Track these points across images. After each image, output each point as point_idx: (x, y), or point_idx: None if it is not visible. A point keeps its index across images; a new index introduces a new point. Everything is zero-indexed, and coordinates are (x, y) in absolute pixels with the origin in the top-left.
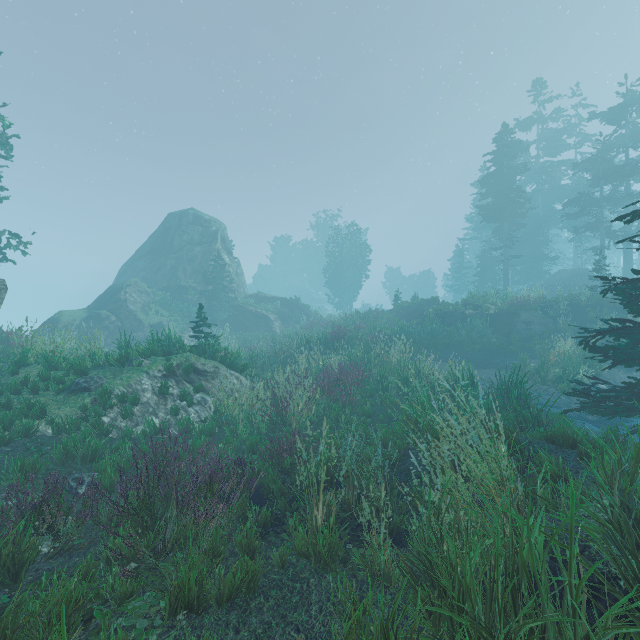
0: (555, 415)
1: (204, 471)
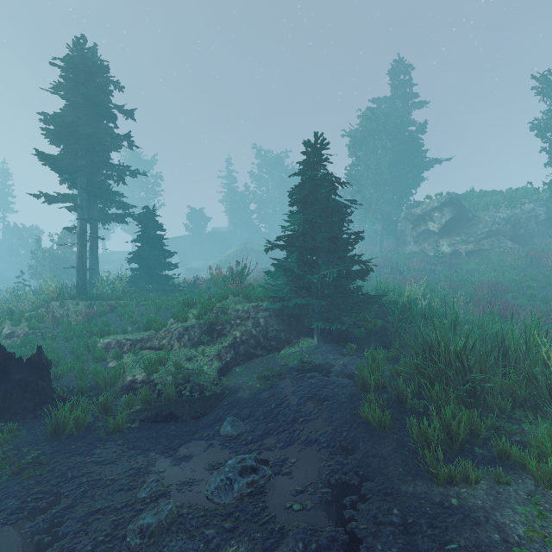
0: (380, 362)
1: (501, 312)
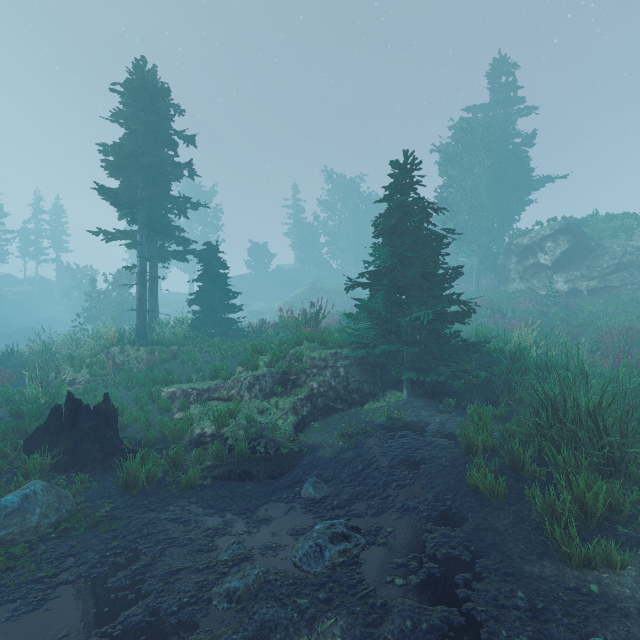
0: (488, 420)
1: (638, 364)
